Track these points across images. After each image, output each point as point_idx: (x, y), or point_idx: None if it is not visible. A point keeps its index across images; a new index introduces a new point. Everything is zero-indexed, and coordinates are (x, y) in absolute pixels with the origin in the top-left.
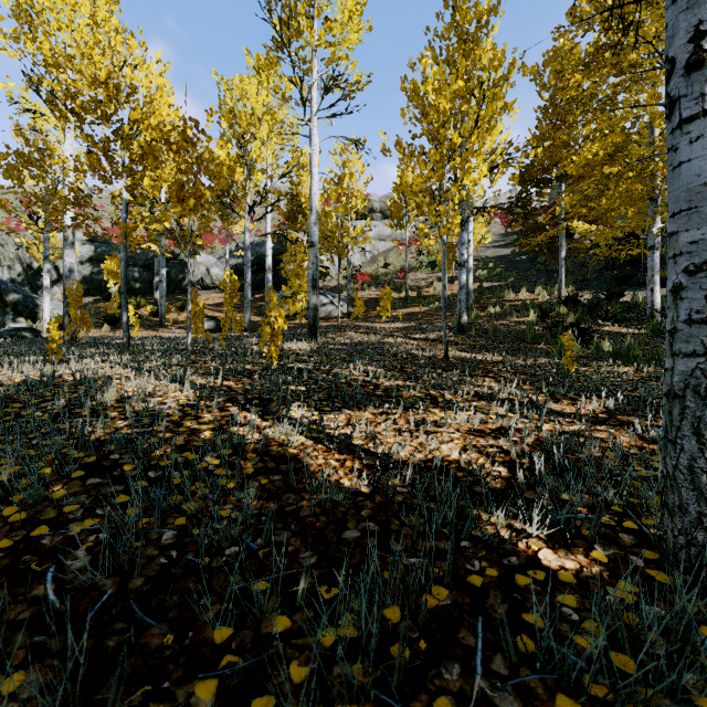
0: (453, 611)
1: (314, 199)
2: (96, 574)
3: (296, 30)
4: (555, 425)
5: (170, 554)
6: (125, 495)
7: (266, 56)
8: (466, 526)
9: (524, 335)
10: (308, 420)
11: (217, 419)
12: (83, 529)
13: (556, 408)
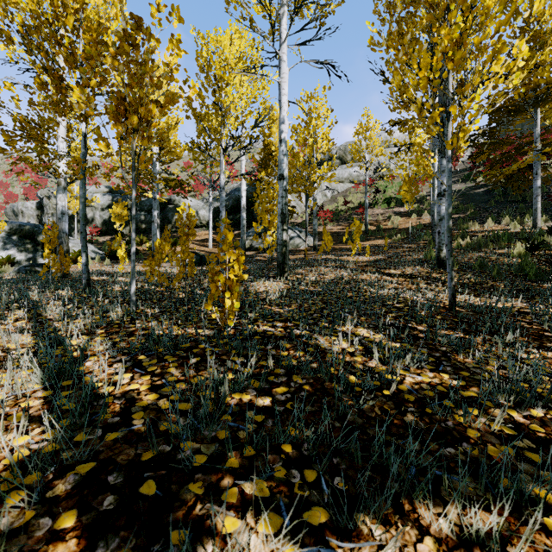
0: None
1: (283, 129)
2: None
3: None
4: None
5: None
6: None
7: None
8: None
9: (520, 270)
10: None
11: None
12: None
13: None
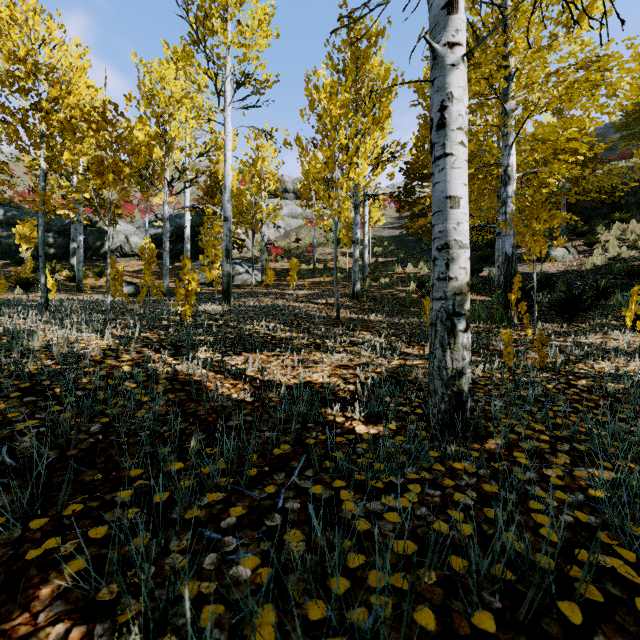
0: (291, 454)
1: (227, 179)
2: (41, 449)
3: (211, 30)
4: (401, 361)
5: (98, 437)
6: (58, 406)
7: (183, 49)
8: (312, 414)
9: (404, 301)
10: (211, 357)
11: (134, 358)
12: (26, 426)
13: (408, 351)
